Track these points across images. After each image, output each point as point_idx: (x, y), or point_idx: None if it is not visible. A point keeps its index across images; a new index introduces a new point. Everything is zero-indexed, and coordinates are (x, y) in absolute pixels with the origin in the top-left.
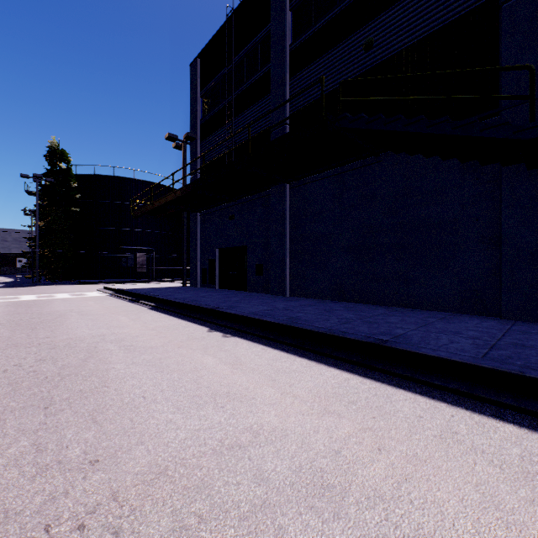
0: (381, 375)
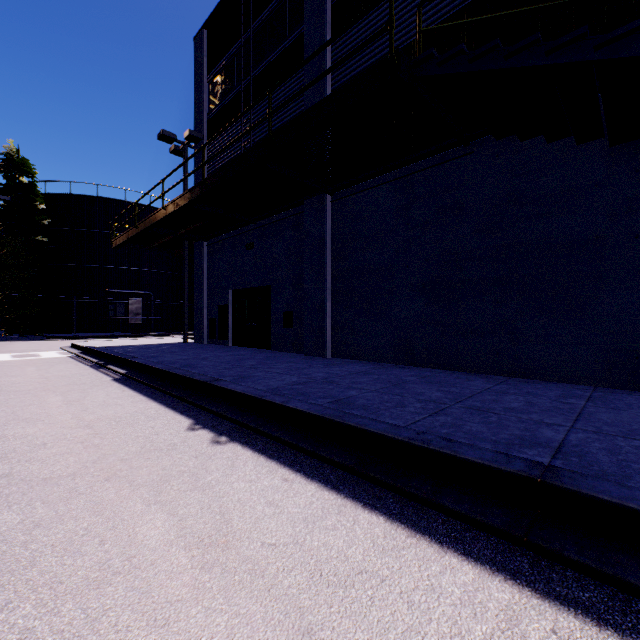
0: (588, 586)
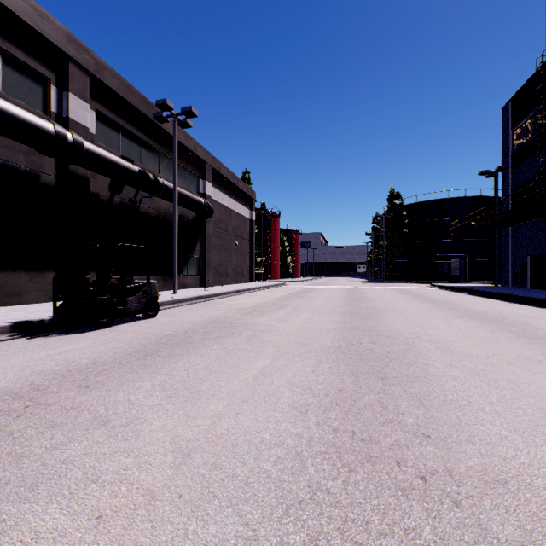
0: None
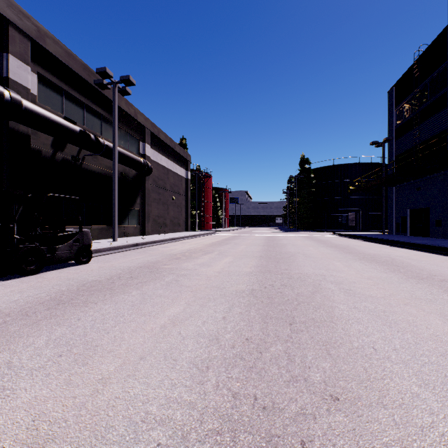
0: None
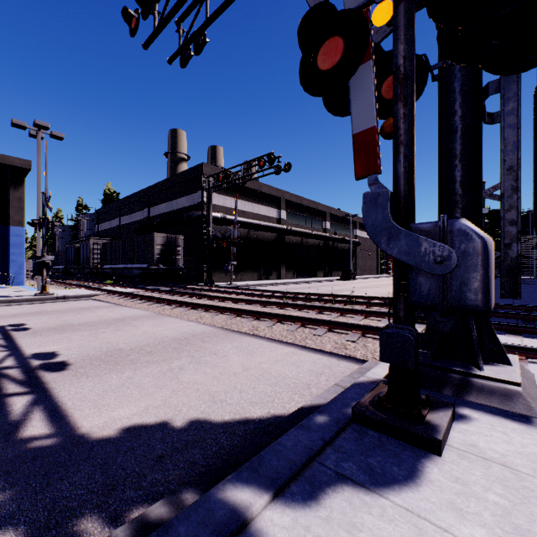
0: None
